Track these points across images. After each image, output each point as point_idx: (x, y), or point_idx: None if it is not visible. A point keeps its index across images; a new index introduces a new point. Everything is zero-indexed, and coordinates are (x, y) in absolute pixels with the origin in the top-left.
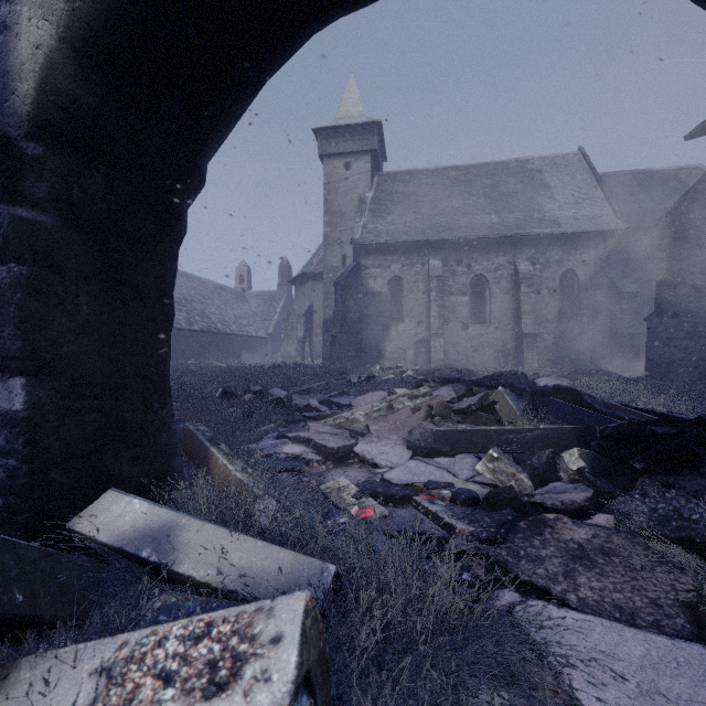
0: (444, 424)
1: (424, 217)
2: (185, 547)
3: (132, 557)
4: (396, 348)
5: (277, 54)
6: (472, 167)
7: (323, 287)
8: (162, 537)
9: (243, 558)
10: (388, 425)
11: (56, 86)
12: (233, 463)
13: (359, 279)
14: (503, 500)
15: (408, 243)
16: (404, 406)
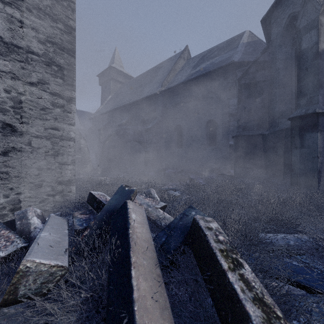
0: None
1: None
2: None
3: None
4: None
5: None
6: None
7: None
8: None
9: None
10: None
11: None
12: None
13: None
14: None
15: None
16: None
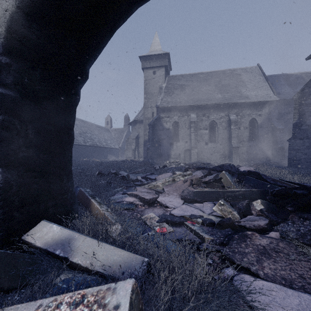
0: (198, 188)
1: (188, 95)
2: (77, 249)
3: (51, 254)
4: (176, 153)
5: (121, 17)
6: (210, 73)
7: (143, 126)
8: (66, 244)
9: (104, 255)
10: (173, 188)
11: (15, 30)
12: (101, 207)
13: (159, 123)
14: (226, 224)
15: (181, 106)
16: (179, 179)
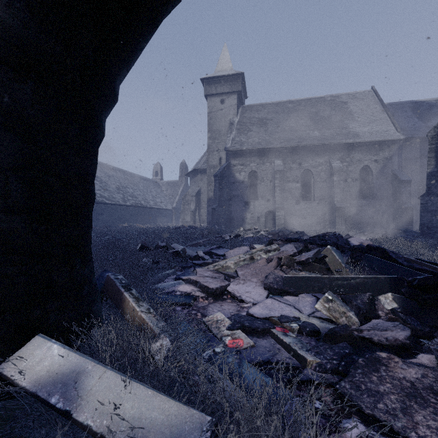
0: (289, 271)
1: (271, 133)
2: (88, 394)
3: (43, 403)
4: (253, 216)
5: None
6: (302, 100)
7: (207, 178)
8: (70, 383)
9: (134, 408)
10: (251, 271)
11: None
12: (139, 305)
13: (229, 173)
14: (341, 336)
15: (261, 149)
16: (261, 257)
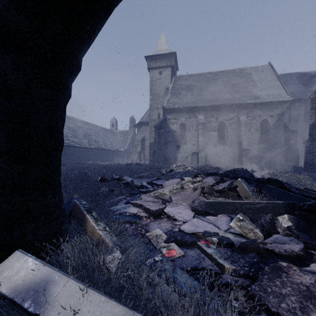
0: (210, 197)
1: (195, 96)
2: (53, 300)
3: (18, 307)
4: (183, 156)
5: None
6: (218, 72)
7: (149, 128)
8: (40, 290)
9: (90, 312)
10: (181, 197)
11: None
12: (98, 225)
13: (165, 124)
14: (250, 248)
15: (188, 107)
16: (189, 187)
